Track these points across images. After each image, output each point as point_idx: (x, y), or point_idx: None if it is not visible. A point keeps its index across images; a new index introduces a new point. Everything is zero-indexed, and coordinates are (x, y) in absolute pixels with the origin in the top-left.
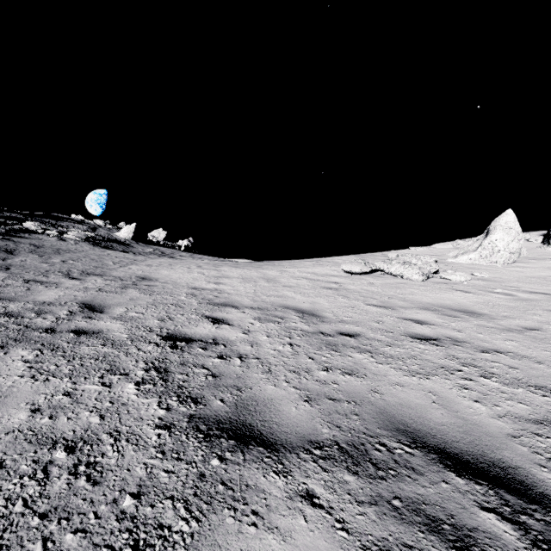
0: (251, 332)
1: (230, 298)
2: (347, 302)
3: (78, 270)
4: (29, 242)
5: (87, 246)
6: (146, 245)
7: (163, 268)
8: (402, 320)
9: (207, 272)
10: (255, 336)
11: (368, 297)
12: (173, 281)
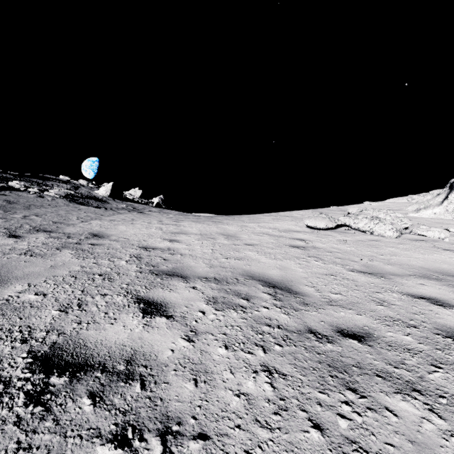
0: (200, 336)
1: (181, 261)
2: (324, 267)
3: (31, 226)
4: (5, 198)
5: (62, 202)
6: (122, 202)
7: (123, 223)
8: (412, 299)
9: (165, 227)
10: (204, 346)
11: (346, 259)
12: (125, 239)
